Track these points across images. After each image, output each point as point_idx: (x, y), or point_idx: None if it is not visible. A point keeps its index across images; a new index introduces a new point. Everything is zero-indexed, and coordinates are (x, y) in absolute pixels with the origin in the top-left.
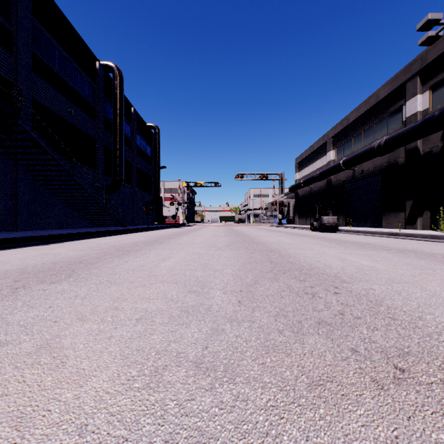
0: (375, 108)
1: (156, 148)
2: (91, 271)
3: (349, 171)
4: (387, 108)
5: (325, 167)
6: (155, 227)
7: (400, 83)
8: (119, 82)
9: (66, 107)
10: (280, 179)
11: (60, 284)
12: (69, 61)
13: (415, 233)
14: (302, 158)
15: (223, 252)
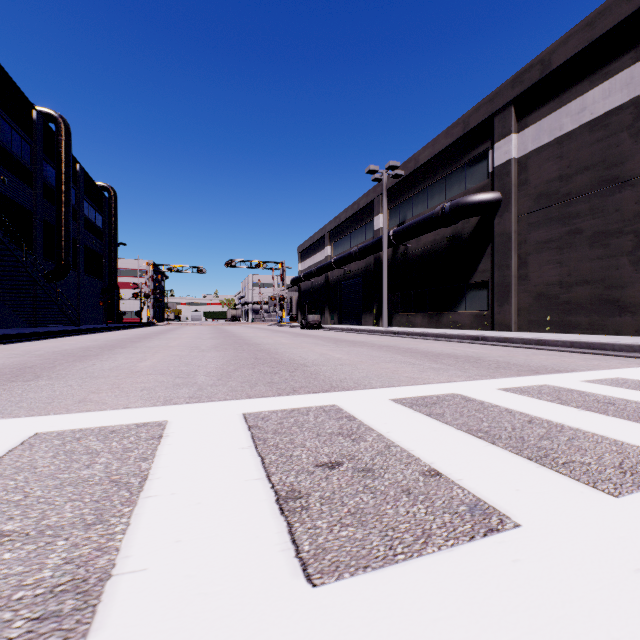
0: (358, 214)
1: (111, 217)
2: (132, 346)
3: (341, 269)
4: (365, 217)
5: (324, 262)
6: (119, 326)
7: (371, 200)
8: (66, 138)
9: None
10: (281, 269)
11: (128, 348)
12: (1, 116)
13: (360, 328)
14: (304, 247)
15: (207, 340)
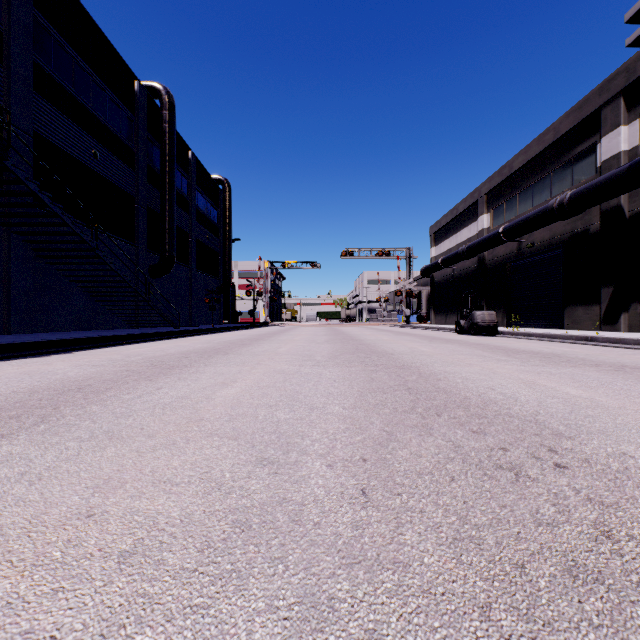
0: (553, 149)
1: (225, 211)
2: (88, 409)
3: (512, 243)
4: (572, 148)
5: (474, 239)
6: (223, 327)
7: (593, 109)
8: (169, 112)
9: (87, 148)
10: (408, 257)
11: (11, 441)
12: (92, 78)
13: (625, 337)
14: (440, 226)
15: (325, 370)
